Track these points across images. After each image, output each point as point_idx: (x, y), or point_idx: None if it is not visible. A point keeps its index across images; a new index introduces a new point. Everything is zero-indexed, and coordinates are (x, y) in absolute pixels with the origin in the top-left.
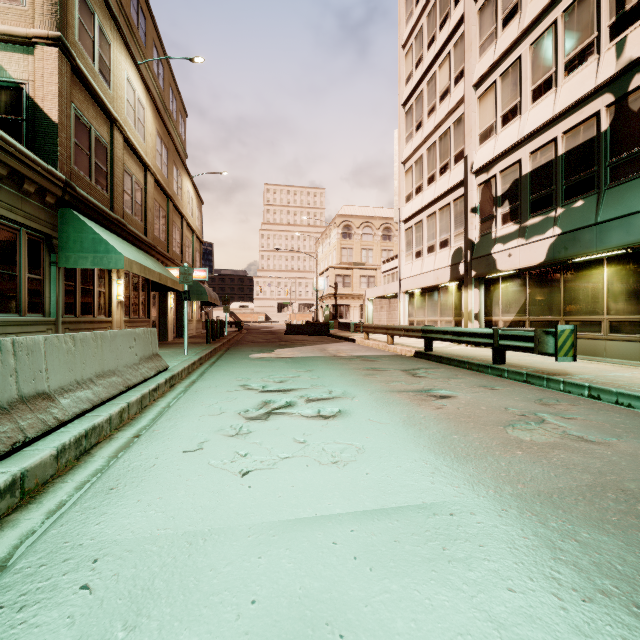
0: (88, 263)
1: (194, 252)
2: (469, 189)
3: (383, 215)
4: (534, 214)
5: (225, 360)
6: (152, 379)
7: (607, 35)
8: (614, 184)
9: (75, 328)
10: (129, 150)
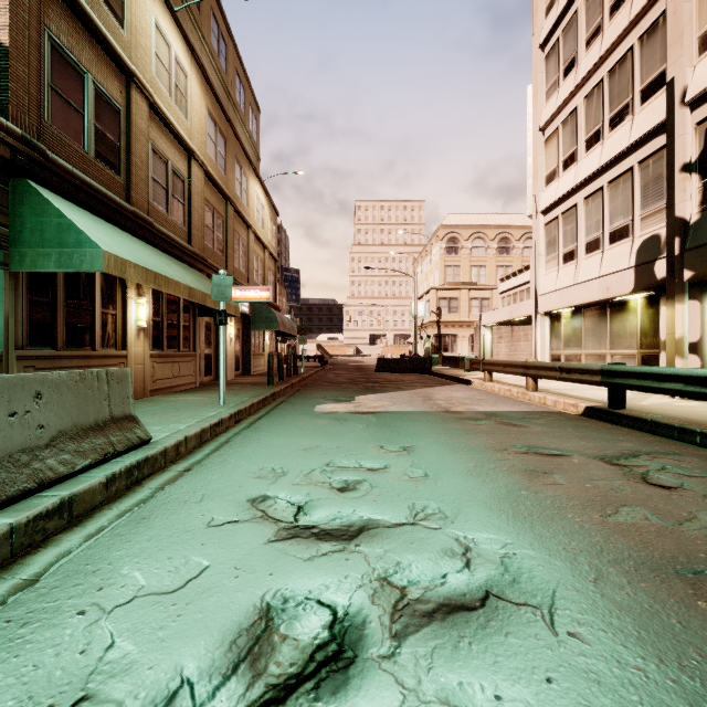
0: (51, 263)
1: (266, 272)
2: (678, 133)
3: (499, 223)
4: None
5: (274, 416)
6: (81, 475)
7: None
8: None
9: (49, 366)
10: (161, 125)
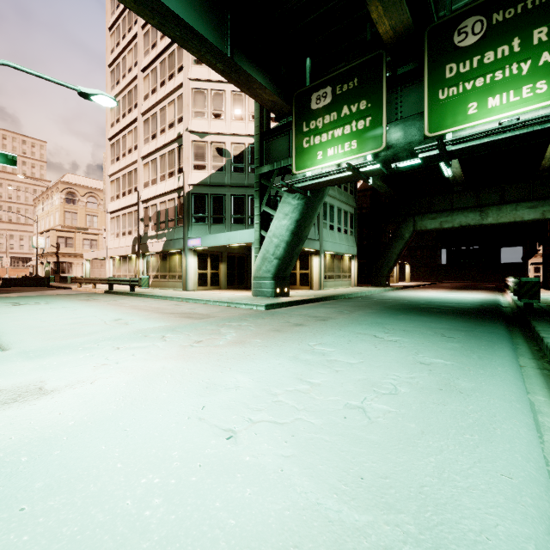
0: None
1: None
2: (139, 209)
3: None
4: (161, 229)
5: None
6: None
7: (177, 172)
8: (178, 226)
9: None
10: None
